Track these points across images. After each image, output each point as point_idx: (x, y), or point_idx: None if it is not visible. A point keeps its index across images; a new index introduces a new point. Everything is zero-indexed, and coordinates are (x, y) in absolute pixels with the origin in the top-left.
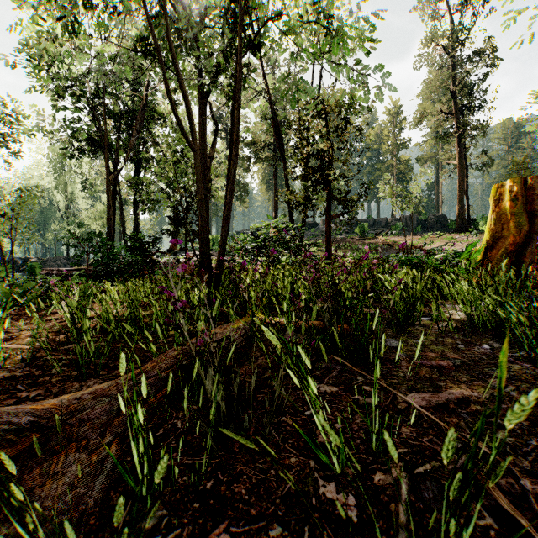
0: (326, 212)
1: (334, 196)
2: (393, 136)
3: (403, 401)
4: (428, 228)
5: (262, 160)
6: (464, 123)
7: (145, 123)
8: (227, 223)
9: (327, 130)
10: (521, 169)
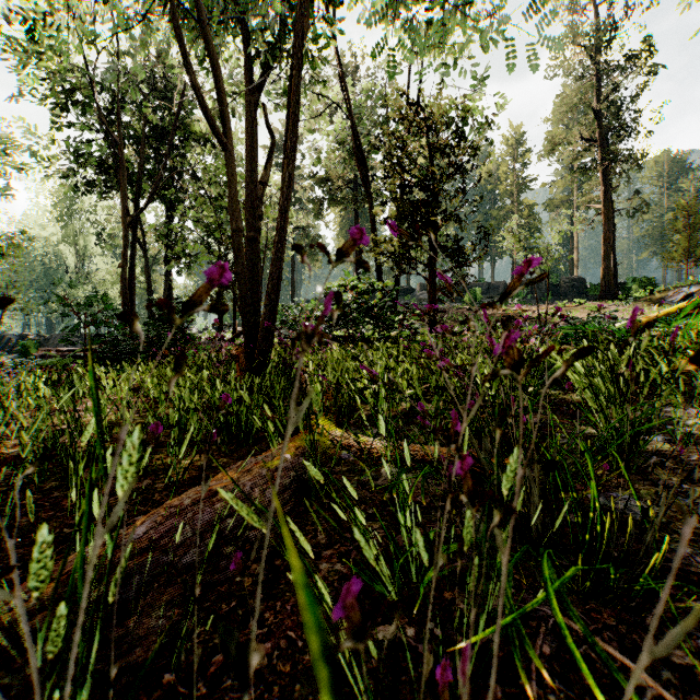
0: (430, 267)
1: (441, 245)
2: (514, 173)
3: None
4: (560, 295)
5: (339, 201)
6: (612, 152)
7: (180, 149)
8: (276, 265)
9: (432, 148)
10: (688, 215)
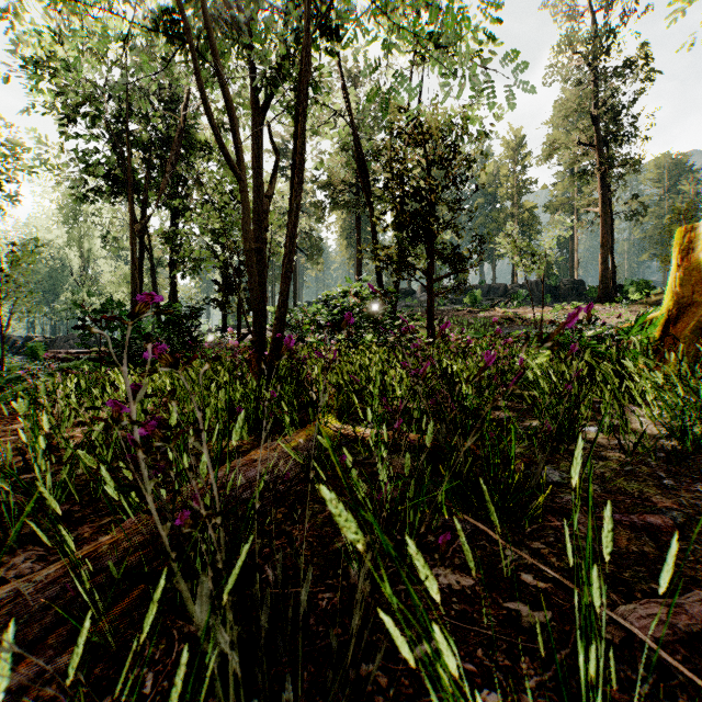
0: (427, 273)
1: (439, 252)
2: (514, 176)
3: (611, 620)
4: (560, 297)
5: (341, 206)
6: (609, 157)
7: (185, 156)
8: (286, 283)
9: (429, 161)
10: (685, 218)
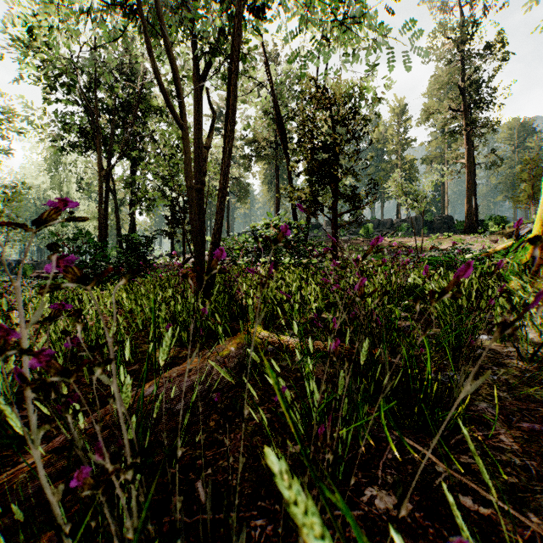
0: (333, 209)
1: (341, 193)
2: (398, 135)
3: None
4: (434, 229)
5: (264, 158)
6: (473, 120)
7: (141, 118)
8: (220, 214)
9: (334, 120)
10: (532, 168)
